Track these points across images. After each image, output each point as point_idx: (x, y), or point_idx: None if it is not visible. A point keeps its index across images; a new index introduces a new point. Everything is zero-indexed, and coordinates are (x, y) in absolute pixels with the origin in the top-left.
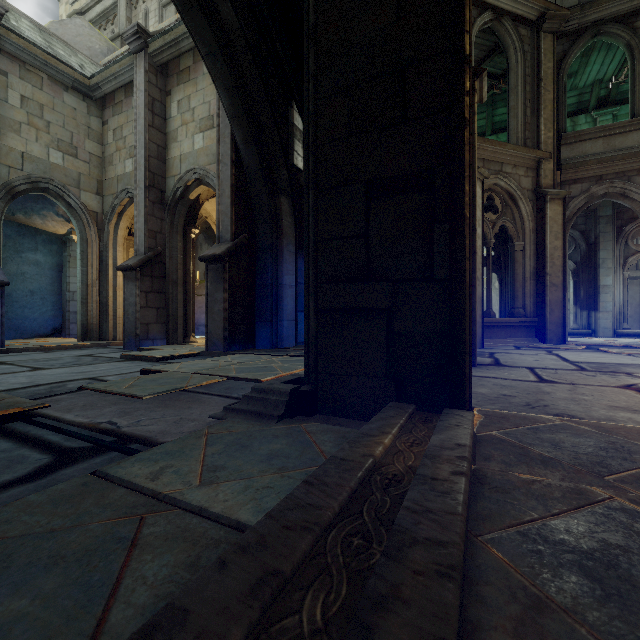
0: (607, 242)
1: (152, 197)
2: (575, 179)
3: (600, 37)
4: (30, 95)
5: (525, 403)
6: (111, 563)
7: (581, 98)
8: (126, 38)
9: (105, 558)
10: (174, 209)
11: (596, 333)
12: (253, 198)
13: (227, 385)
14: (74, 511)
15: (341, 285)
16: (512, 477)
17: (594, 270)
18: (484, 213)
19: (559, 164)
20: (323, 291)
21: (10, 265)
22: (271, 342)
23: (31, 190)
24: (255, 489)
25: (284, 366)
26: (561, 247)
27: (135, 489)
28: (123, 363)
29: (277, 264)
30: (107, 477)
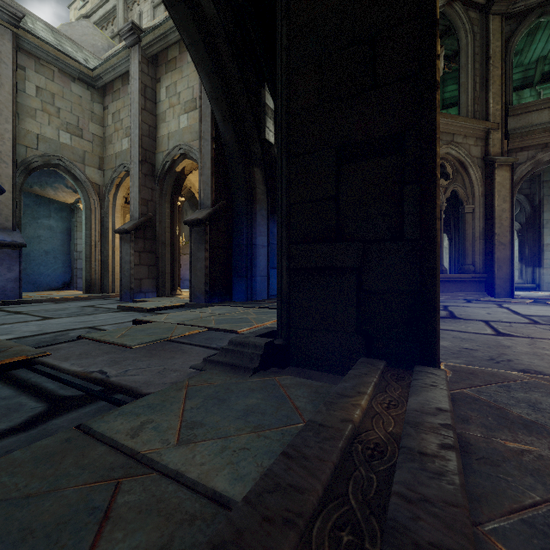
0: None
1: (144, 170)
2: (522, 147)
3: (545, 17)
4: (44, 86)
5: (488, 357)
6: (80, 542)
7: (526, 74)
8: (122, 34)
9: (75, 534)
10: (163, 180)
11: (540, 287)
12: (230, 169)
13: (207, 335)
14: (53, 472)
15: (312, 245)
16: (498, 445)
17: (538, 230)
18: None
19: (506, 134)
20: (295, 251)
21: (28, 229)
22: (246, 295)
23: (44, 166)
24: (232, 451)
25: (258, 318)
26: (509, 209)
27: (115, 447)
28: (119, 313)
29: (251, 227)
30: (90, 432)
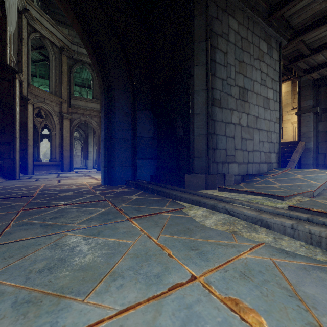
0: (91, 136)
1: None
2: (76, 112)
3: (84, 66)
4: None
5: (17, 185)
6: None
7: (83, 82)
8: None
9: None
10: None
11: (88, 168)
12: None
13: None
14: None
15: None
16: None
17: (87, 145)
18: (36, 117)
19: (71, 105)
20: None
21: None
22: None
23: None
24: None
25: None
26: (69, 136)
27: None
28: None
29: None
30: None
